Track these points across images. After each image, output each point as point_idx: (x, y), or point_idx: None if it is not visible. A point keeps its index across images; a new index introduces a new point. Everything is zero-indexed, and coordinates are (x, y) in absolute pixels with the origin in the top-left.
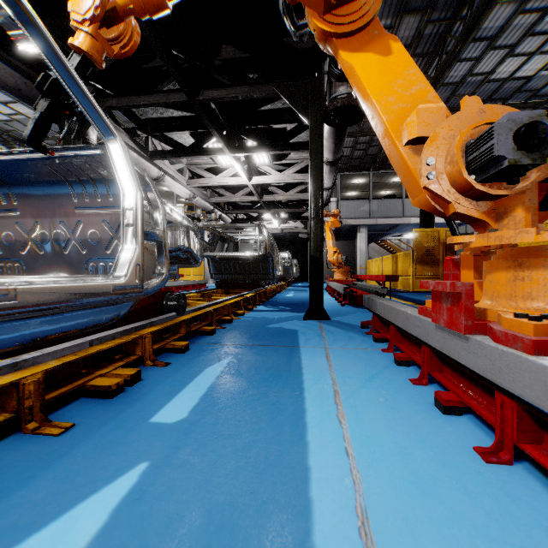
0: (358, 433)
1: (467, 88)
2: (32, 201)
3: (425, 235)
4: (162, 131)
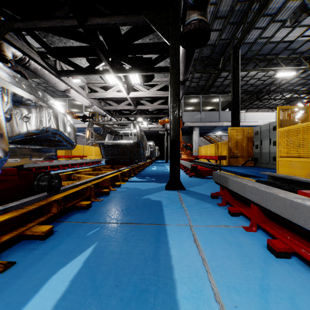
0: None
1: (257, 46)
2: None
3: (235, 131)
4: (66, 57)
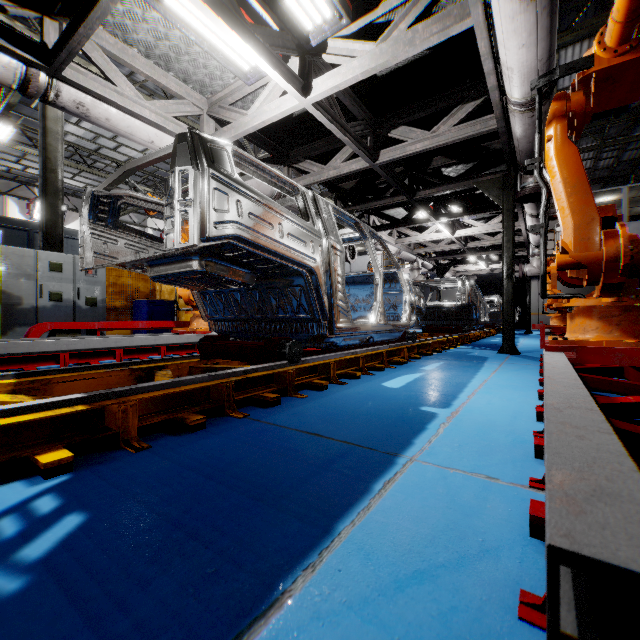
0: (496, 375)
1: None
2: (355, 289)
3: None
4: (380, 210)
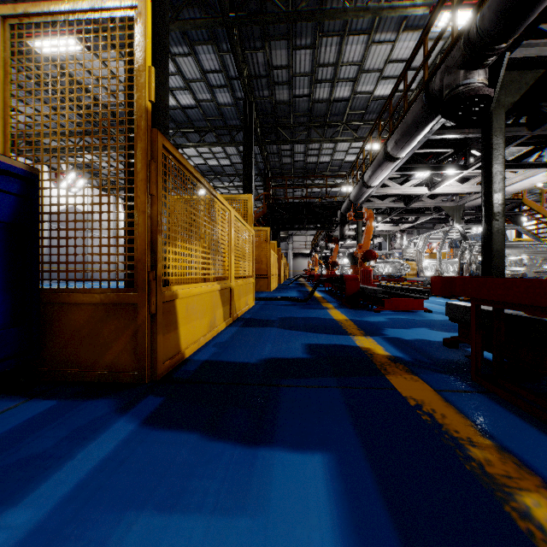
0: None
1: None
2: (517, 249)
3: None
4: None
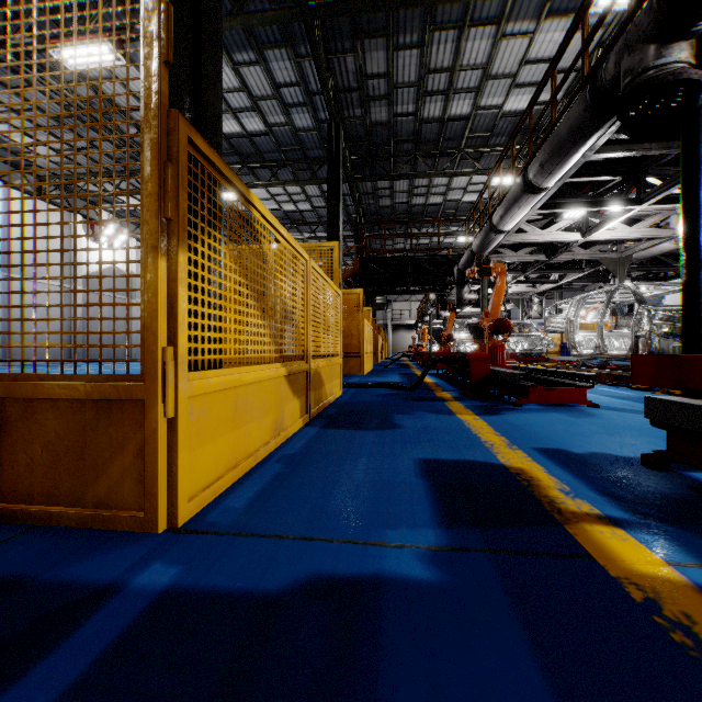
0: None
1: None
2: None
3: None
4: None
